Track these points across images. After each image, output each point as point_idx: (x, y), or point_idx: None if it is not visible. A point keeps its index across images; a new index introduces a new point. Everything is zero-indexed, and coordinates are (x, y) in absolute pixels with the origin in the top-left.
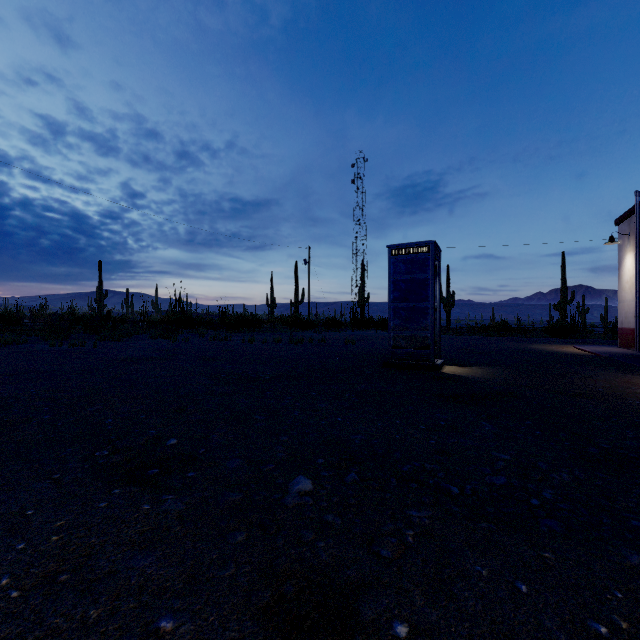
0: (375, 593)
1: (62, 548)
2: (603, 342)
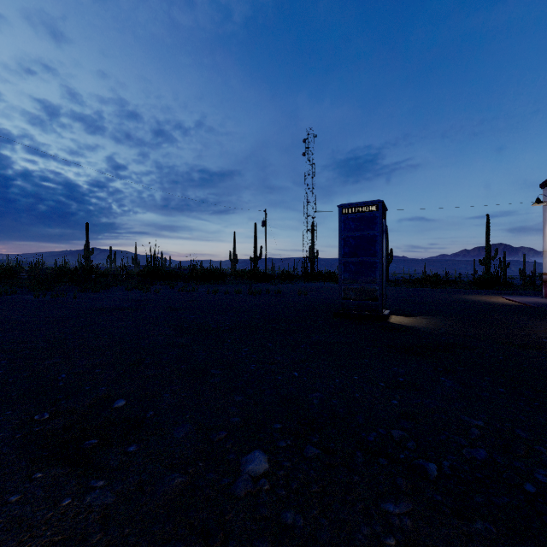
0: None
1: None
2: (528, 293)
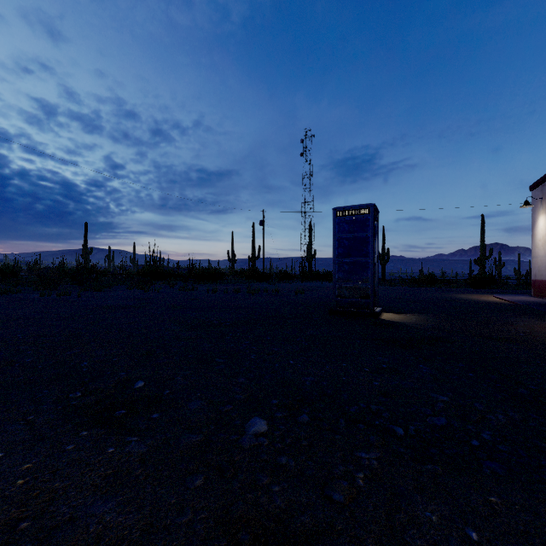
0: (329, 542)
1: (26, 493)
2: (518, 292)
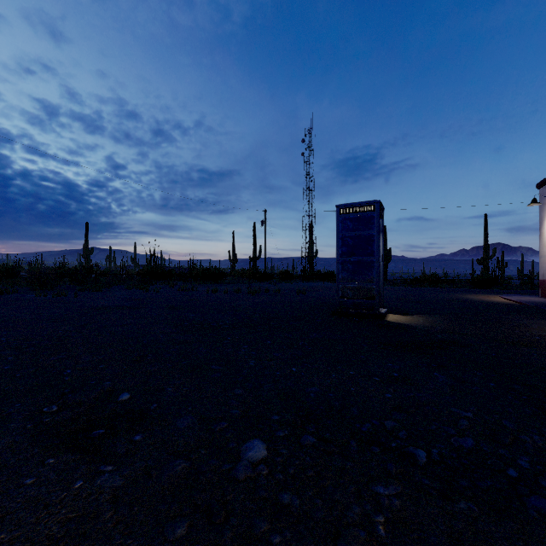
0: None
1: None
2: (524, 292)
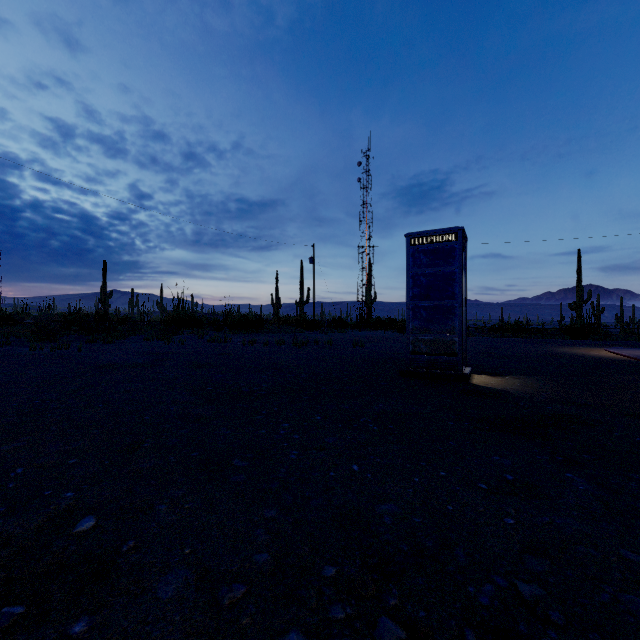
0: None
1: None
2: (634, 344)
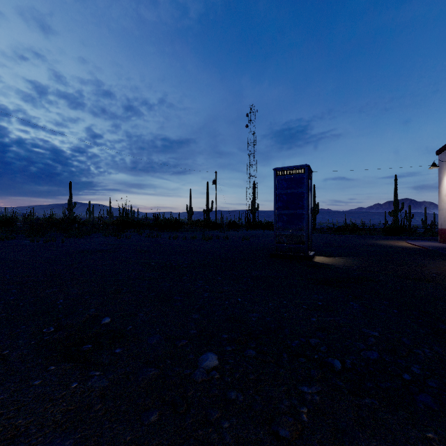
0: None
1: None
2: (426, 239)
